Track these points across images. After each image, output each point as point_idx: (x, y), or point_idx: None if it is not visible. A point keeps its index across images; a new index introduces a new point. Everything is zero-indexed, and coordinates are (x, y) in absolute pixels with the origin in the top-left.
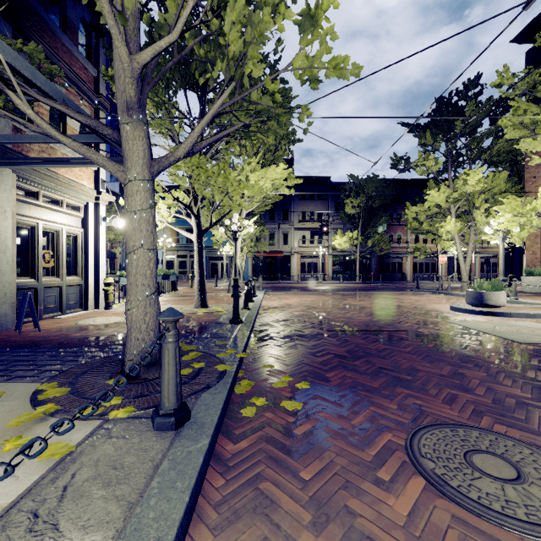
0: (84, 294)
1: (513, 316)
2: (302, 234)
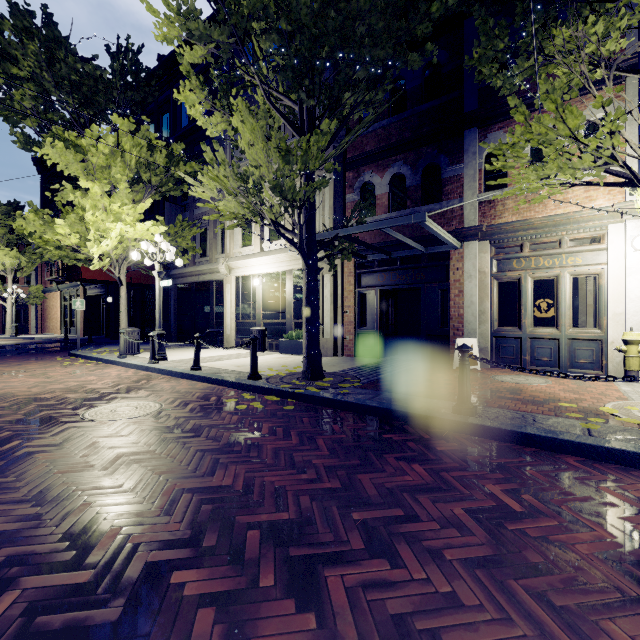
0: (607, 353)
1: None
2: None
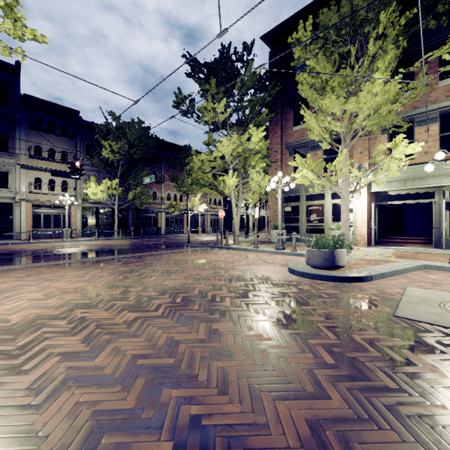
0: None
1: (373, 279)
2: (35, 176)
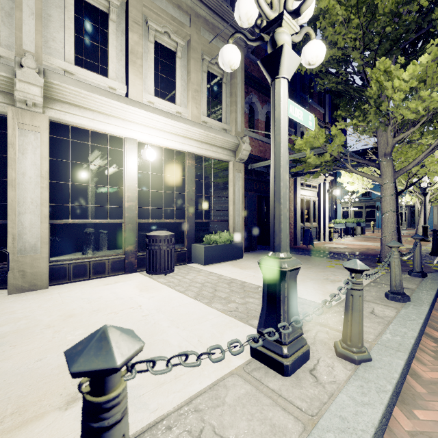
0: (318, 232)
1: None
2: None
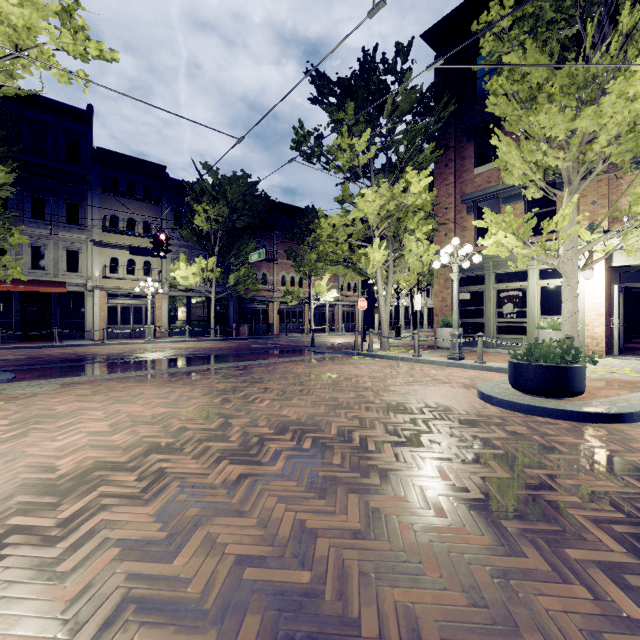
0: None
1: None
2: (110, 255)
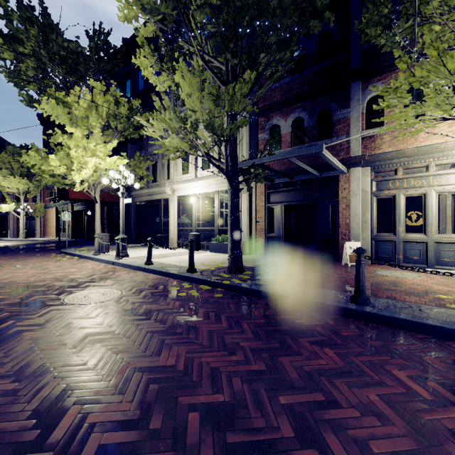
0: None
1: None
2: None
